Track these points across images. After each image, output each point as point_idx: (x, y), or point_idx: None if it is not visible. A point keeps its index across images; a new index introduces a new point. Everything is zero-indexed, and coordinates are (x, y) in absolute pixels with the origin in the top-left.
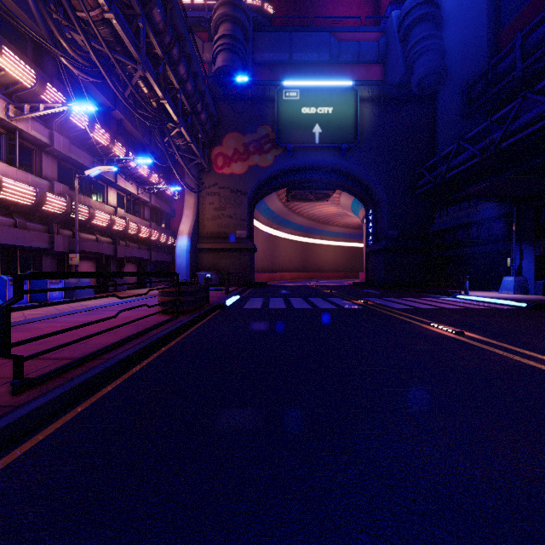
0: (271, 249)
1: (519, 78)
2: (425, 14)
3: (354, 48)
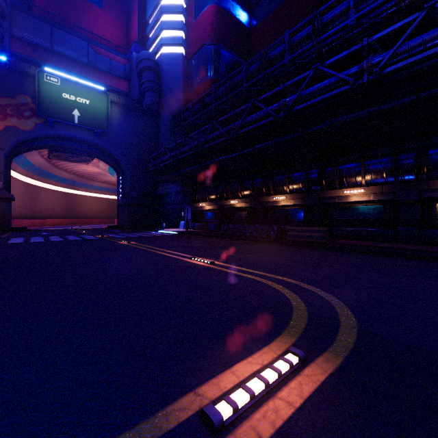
0: (31, 197)
1: (192, 124)
2: (151, 67)
3: (108, 63)
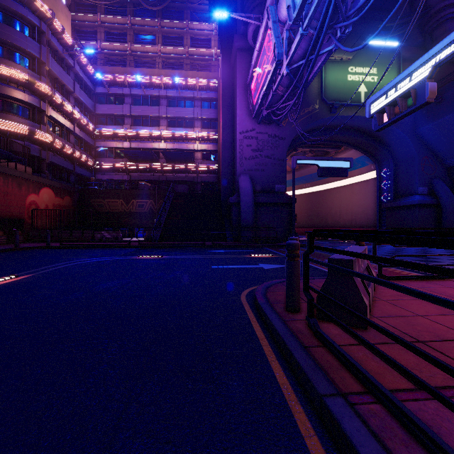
0: None
1: None
2: None
3: None
